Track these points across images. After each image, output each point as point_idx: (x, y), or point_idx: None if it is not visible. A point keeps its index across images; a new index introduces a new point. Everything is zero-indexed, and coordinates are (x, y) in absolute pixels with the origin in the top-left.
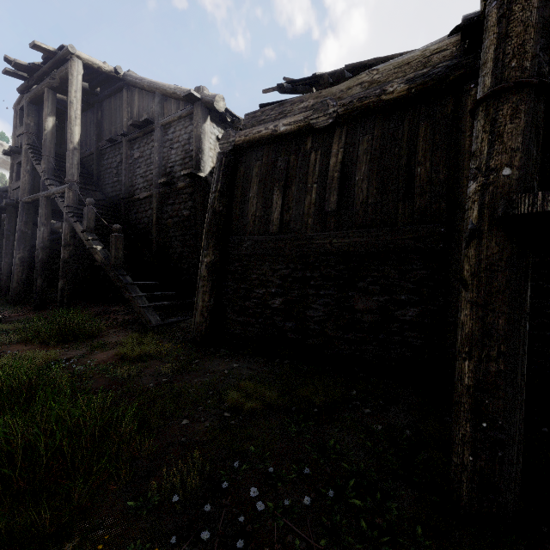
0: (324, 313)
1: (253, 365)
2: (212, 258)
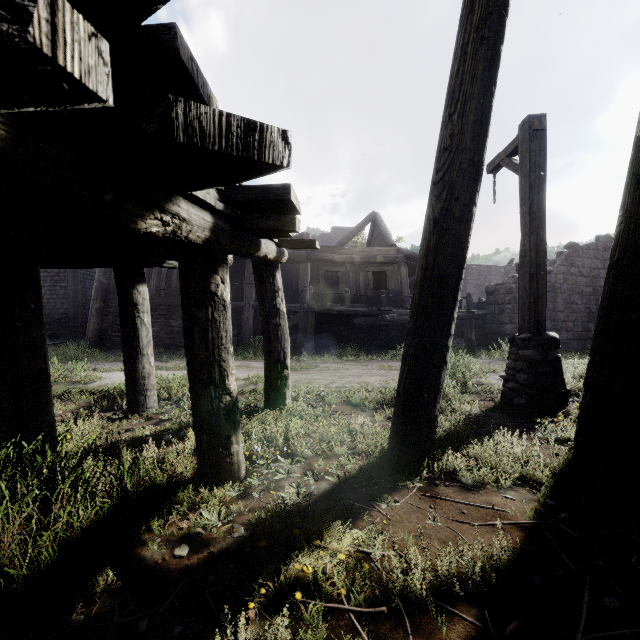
0: (160, 328)
1: None
2: (100, 305)
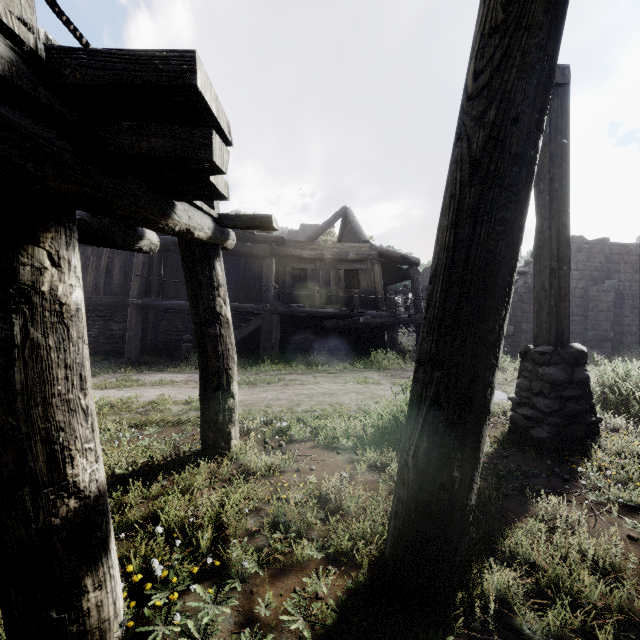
0: (98, 332)
1: None
2: None
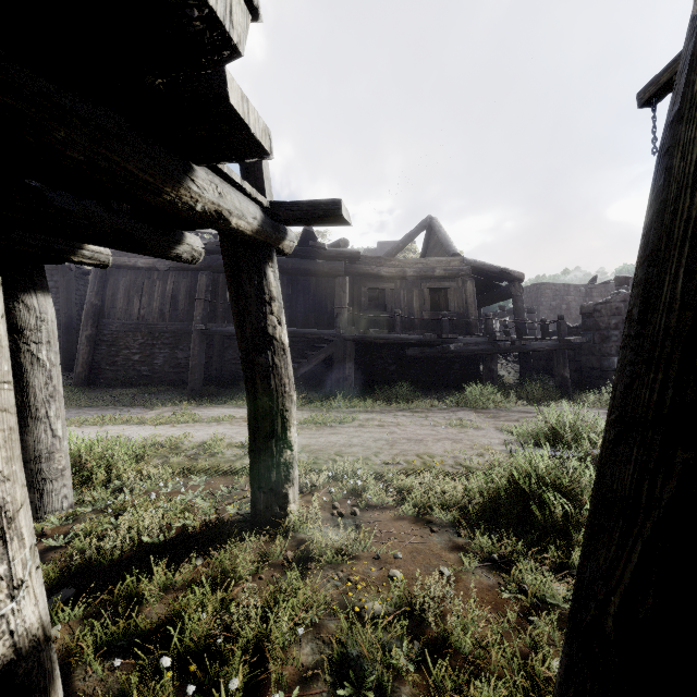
0: (163, 361)
1: (123, 388)
2: (91, 332)
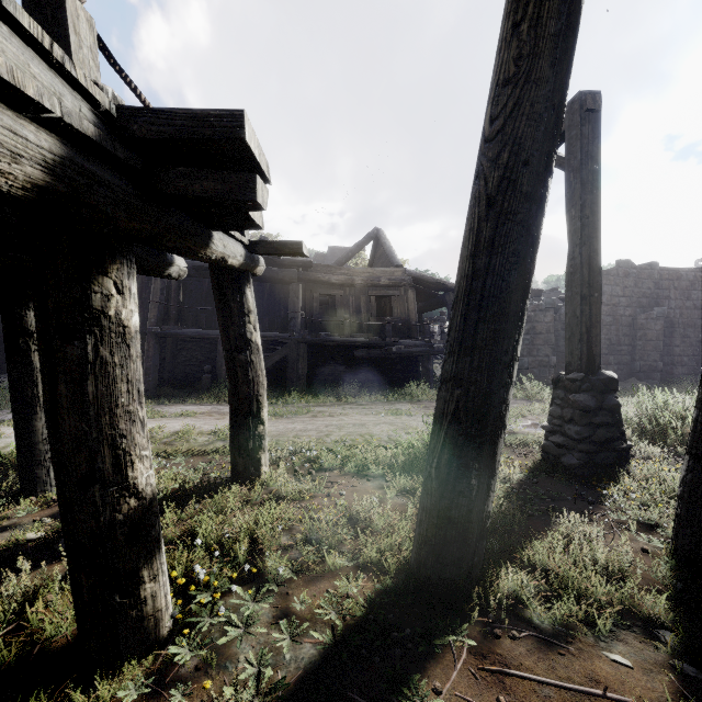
0: None
1: None
2: None
